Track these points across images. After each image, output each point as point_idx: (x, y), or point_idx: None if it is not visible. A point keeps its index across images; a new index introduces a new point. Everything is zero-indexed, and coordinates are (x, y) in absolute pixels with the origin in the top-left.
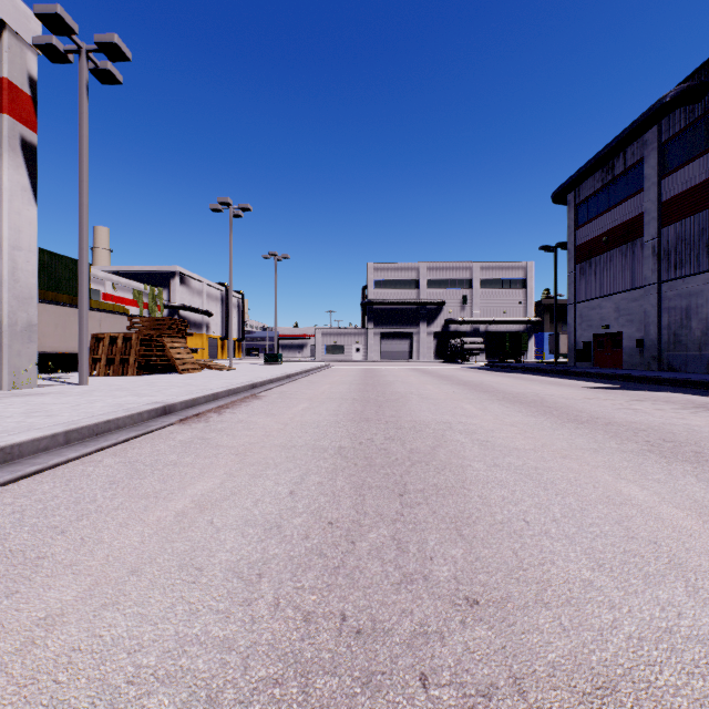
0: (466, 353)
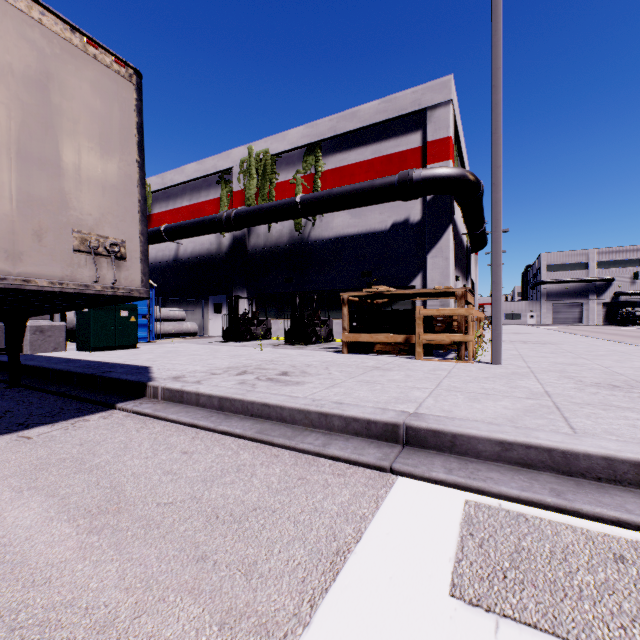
0: (638, 319)
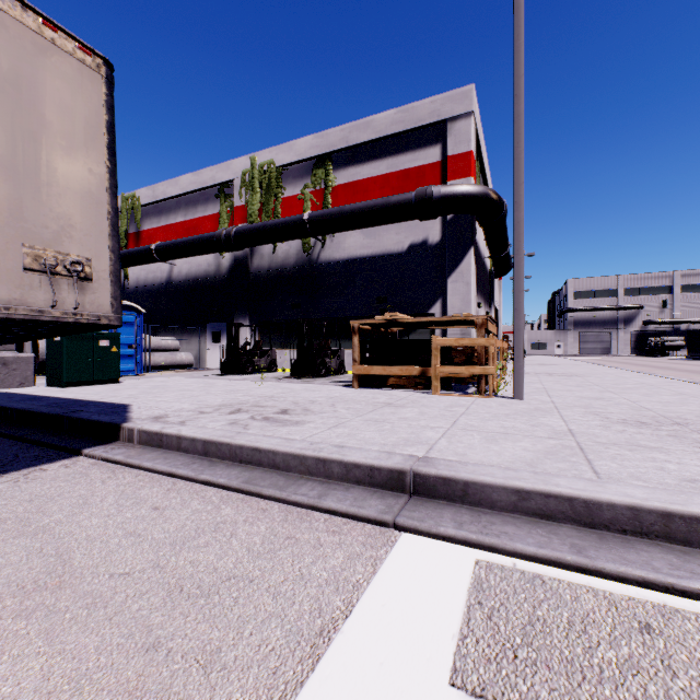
0: (666, 349)
